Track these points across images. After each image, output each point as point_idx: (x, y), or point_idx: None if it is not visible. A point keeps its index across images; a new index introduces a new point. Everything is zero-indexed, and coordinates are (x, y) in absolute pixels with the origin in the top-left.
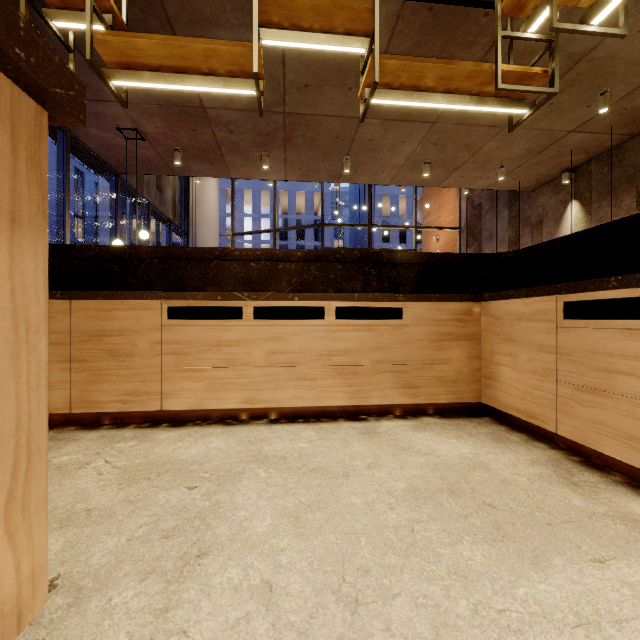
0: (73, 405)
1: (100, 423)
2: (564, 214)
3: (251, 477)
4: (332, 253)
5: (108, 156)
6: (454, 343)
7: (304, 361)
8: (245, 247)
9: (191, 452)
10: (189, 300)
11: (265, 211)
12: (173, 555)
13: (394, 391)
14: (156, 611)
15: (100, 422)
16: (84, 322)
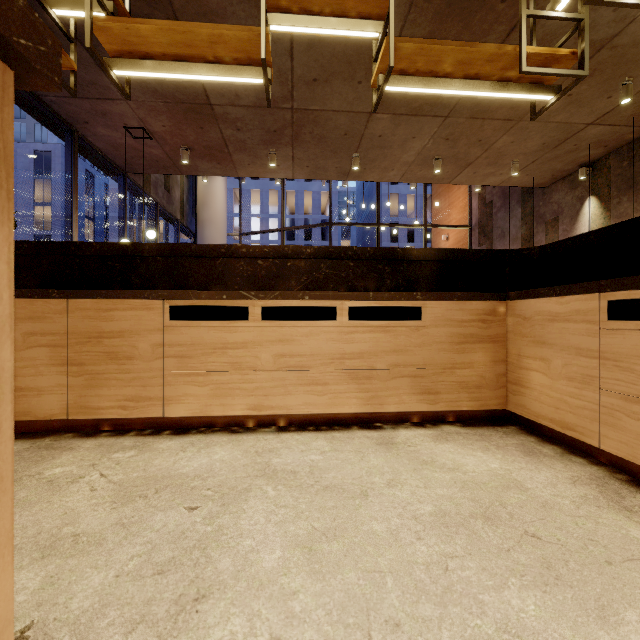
0: (70, 411)
1: (99, 430)
2: (581, 211)
3: (258, 496)
4: (344, 250)
5: (116, 156)
6: (477, 345)
7: (315, 365)
8: None
9: (193, 464)
10: (192, 299)
11: (272, 211)
12: (167, 598)
13: (412, 397)
14: None
15: (99, 429)
16: (82, 323)
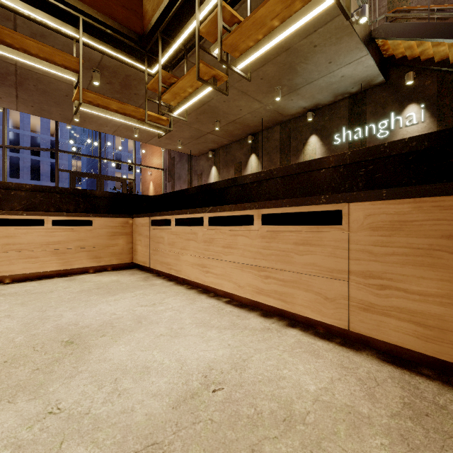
0: None
1: None
2: (211, 172)
3: None
4: (53, 188)
5: None
6: (120, 236)
7: (30, 248)
8: None
9: None
10: None
11: None
12: None
13: (88, 260)
14: None
15: None
16: None
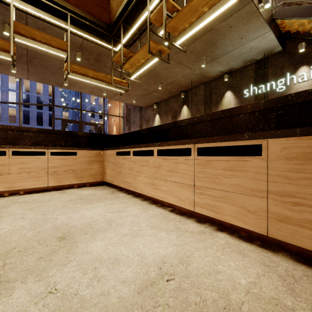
0: None
1: None
2: (155, 118)
3: (13, 206)
4: (51, 130)
5: None
6: (95, 163)
7: (36, 171)
8: None
9: None
10: None
11: (11, 87)
12: None
13: (74, 179)
14: None
15: None
16: None
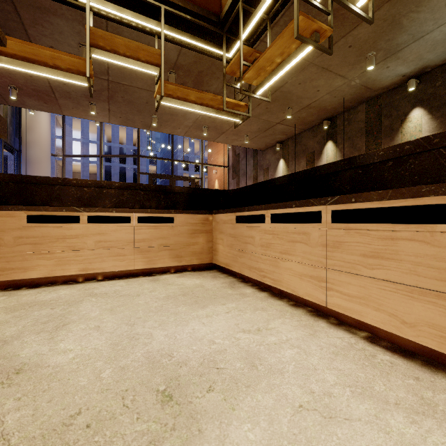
0: None
1: None
2: (278, 165)
3: (88, 301)
4: (138, 185)
5: None
6: (200, 234)
7: (119, 246)
8: (74, 164)
9: (48, 297)
10: (43, 211)
11: (92, 138)
12: (50, 327)
13: (170, 259)
14: (48, 339)
15: None
16: None
